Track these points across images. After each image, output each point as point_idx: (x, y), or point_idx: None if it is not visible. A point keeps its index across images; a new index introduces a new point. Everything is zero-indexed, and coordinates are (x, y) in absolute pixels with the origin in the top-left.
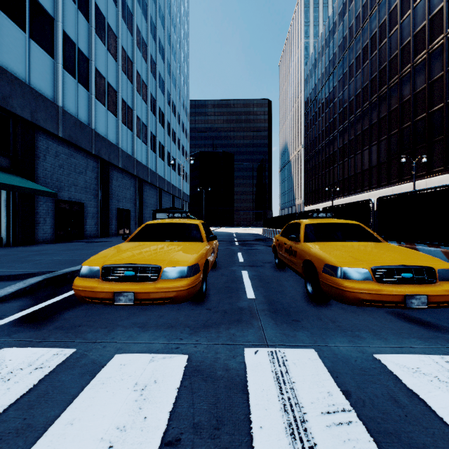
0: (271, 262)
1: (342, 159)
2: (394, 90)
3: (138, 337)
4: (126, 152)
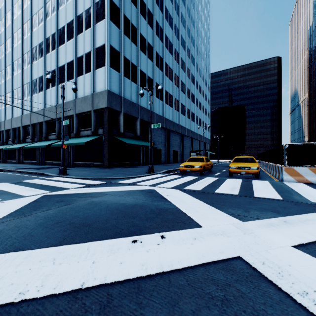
0: None
1: None
2: None
3: (191, 176)
4: (176, 123)
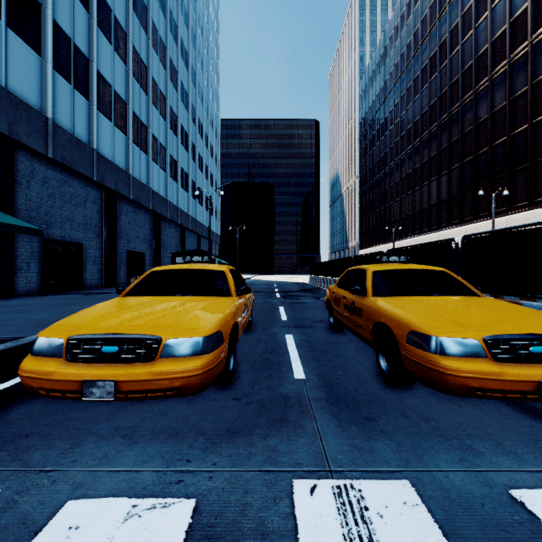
0: (323, 320)
1: (405, 192)
2: (468, 108)
3: (117, 457)
4: (139, 180)
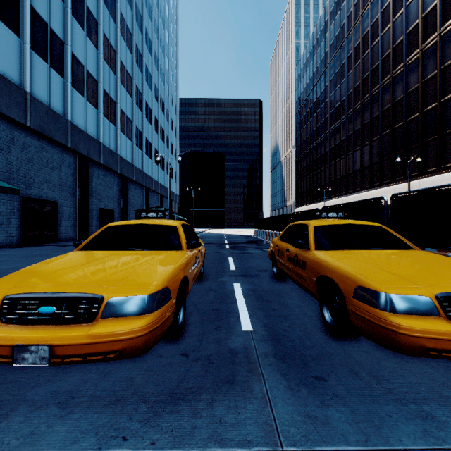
0: (267, 269)
1: (334, 160)
2: (387, 89)
3: (45, 435)
4: (108, 148)
